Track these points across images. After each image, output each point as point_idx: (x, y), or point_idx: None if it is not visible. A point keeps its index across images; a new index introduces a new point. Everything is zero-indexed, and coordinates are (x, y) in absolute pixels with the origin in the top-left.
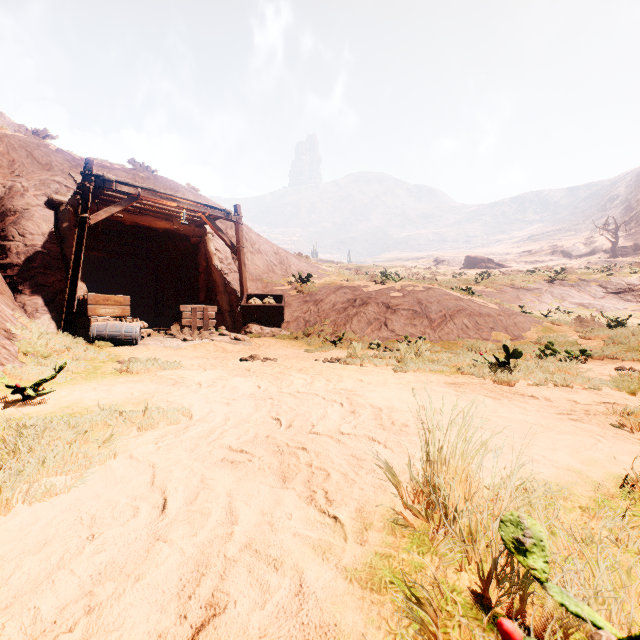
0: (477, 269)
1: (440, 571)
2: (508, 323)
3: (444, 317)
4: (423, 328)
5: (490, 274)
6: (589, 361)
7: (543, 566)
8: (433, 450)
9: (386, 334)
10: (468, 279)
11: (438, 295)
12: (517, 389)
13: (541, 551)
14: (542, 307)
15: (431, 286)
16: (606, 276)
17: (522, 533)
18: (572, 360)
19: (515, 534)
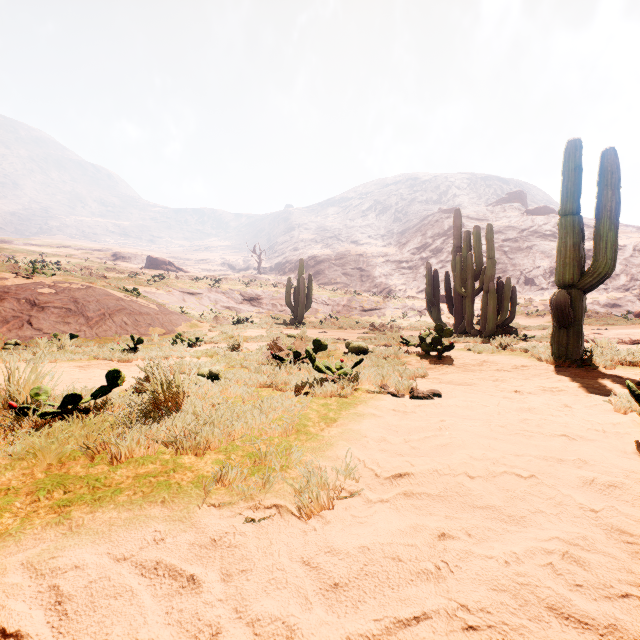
0: (159, 270)
1: (1, 417)
2: (164, 321)
3: (103, 315)
4: (79, 326)
5: (165, 277)
6: (204, 345)
7: (46, 398)
8: (14, 380)
9: (30, 333)
10: (143, 280)
11: (99, 294)
12: (132, 363)
13: (47, 394)
14: (202, 309)
15: (92, 285)
16: (245, 288)
17: (40, 390)
18: (180, 343)
19: (37, 391)
